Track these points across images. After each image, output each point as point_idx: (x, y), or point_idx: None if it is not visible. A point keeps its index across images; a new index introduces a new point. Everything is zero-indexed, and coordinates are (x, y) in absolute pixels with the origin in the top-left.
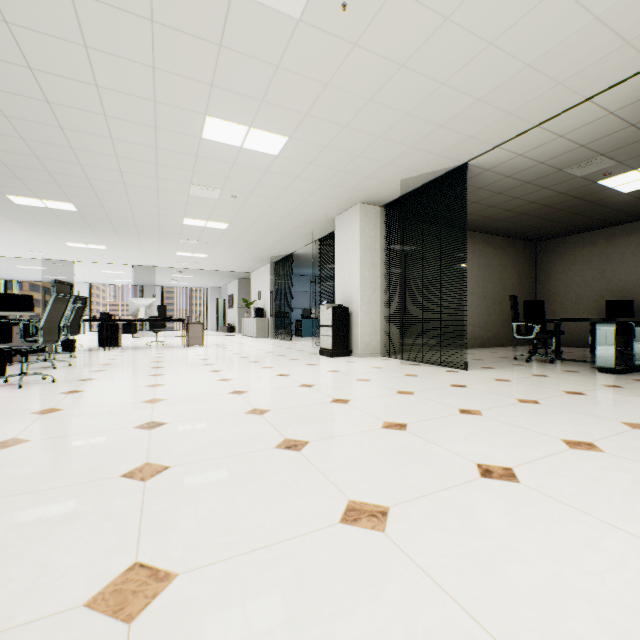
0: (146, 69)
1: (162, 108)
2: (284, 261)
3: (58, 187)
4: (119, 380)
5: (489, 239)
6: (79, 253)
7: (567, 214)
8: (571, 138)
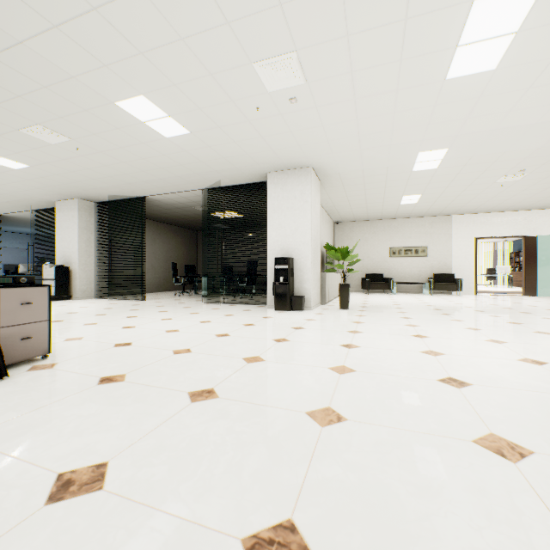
0: None
1: None
2: None
3: None
4: None
5: (170, 227)
6: None
7: (205, 222)
8: (189, 199)
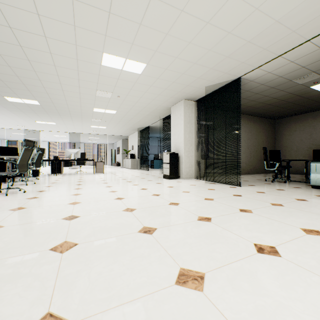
0: (70, 27)
1: (80, 48)
2: (145, 130)
3: (29, 92)
4: (58, 191)
5: (251, 118)
6: (42, 126)
7: (292, 104)
8: (297, 62)
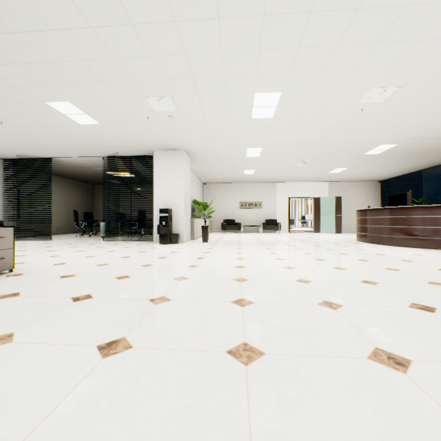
0: None
1: None
2: None
3: None
4: None
5: (69, 181)
6: None
7: (102, 178)
8: (91, 162)
